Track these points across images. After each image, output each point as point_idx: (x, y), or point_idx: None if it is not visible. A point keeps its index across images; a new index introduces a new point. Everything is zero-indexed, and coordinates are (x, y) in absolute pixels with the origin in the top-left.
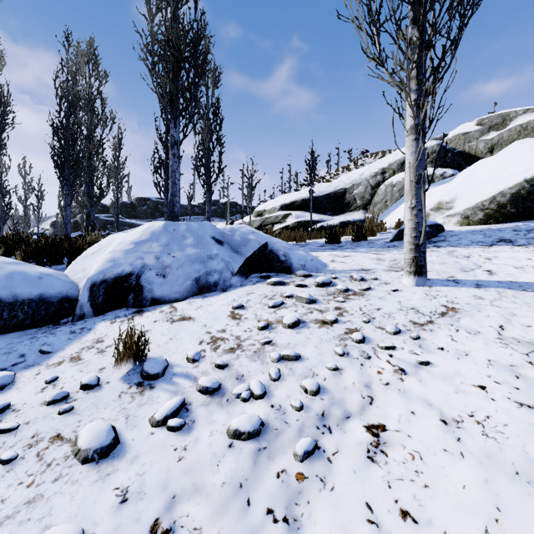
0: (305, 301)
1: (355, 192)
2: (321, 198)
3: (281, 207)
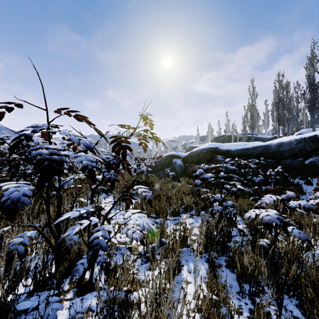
0: None
1: None
2: None
3: None
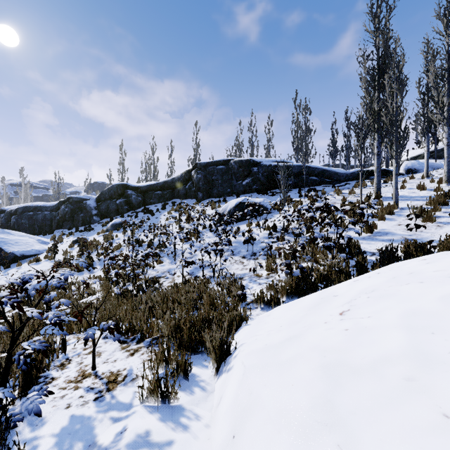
0: None
1: None
2: (439, 150)
3: (410, 158)
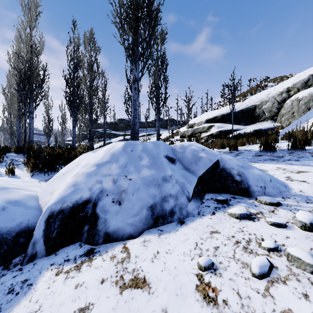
0: (310, 270)
1: (263, 107)
2: (236, 113)
3: (206, 121)
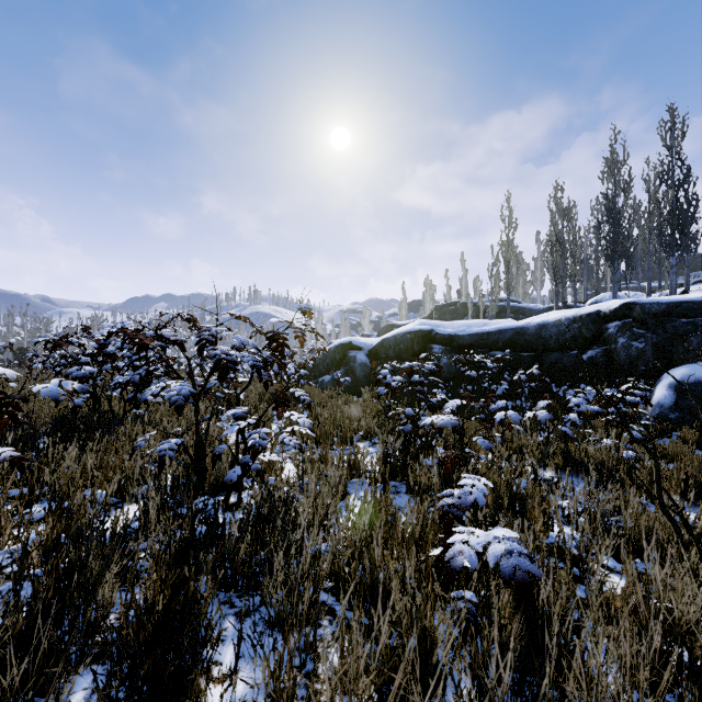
0: None
1: None
2: None
3: None
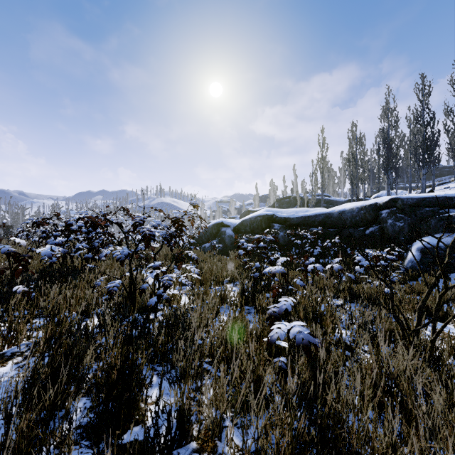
0: None
1: None
2: None
3: None
